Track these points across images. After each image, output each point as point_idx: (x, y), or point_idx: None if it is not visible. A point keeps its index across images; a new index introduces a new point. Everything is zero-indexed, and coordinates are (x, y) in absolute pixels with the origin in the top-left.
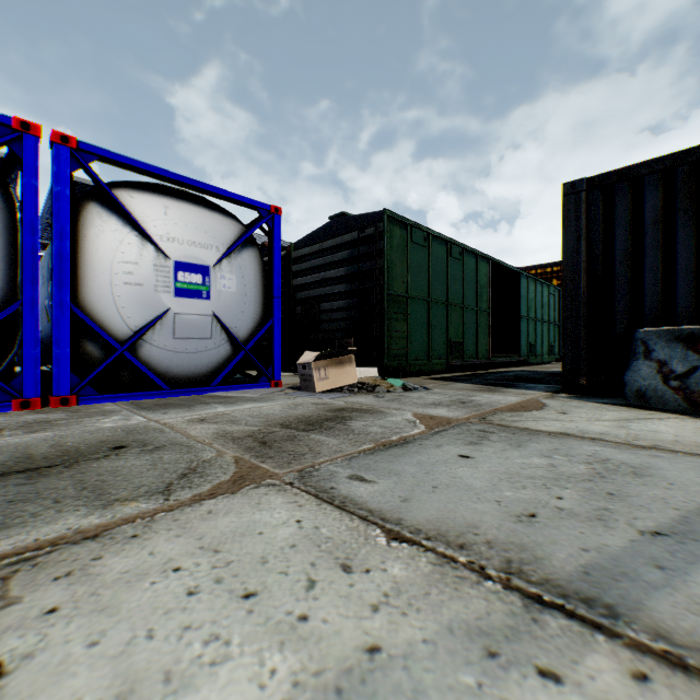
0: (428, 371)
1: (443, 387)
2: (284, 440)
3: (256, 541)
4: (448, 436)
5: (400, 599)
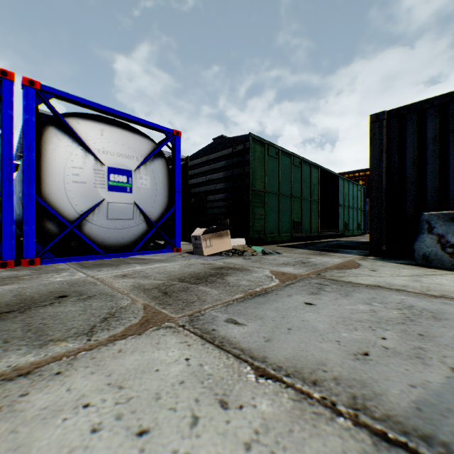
0: (278, 241)
1: (289, 252)
2: (180, 291)
3: (153, 378)
4: (296, 288)
5: (269, 437)
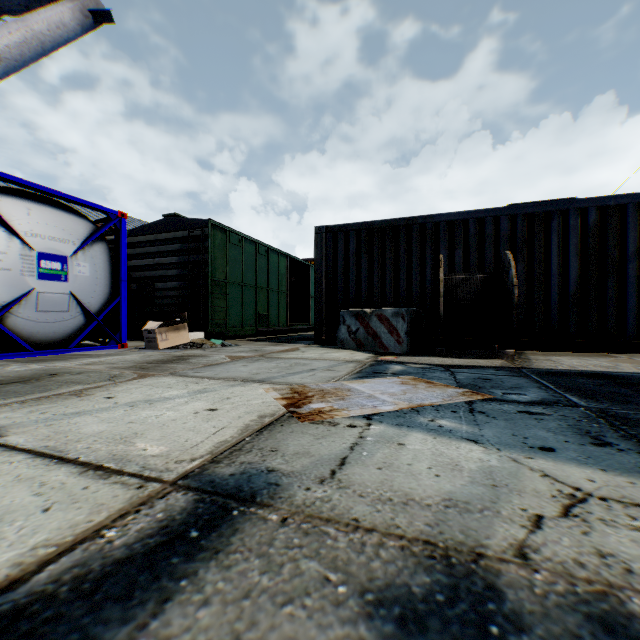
0: (242, 335)
1: (249, 344)
2: (154, 367)
3: (164, 383)
4: (241, 361)
5: (213, 384)
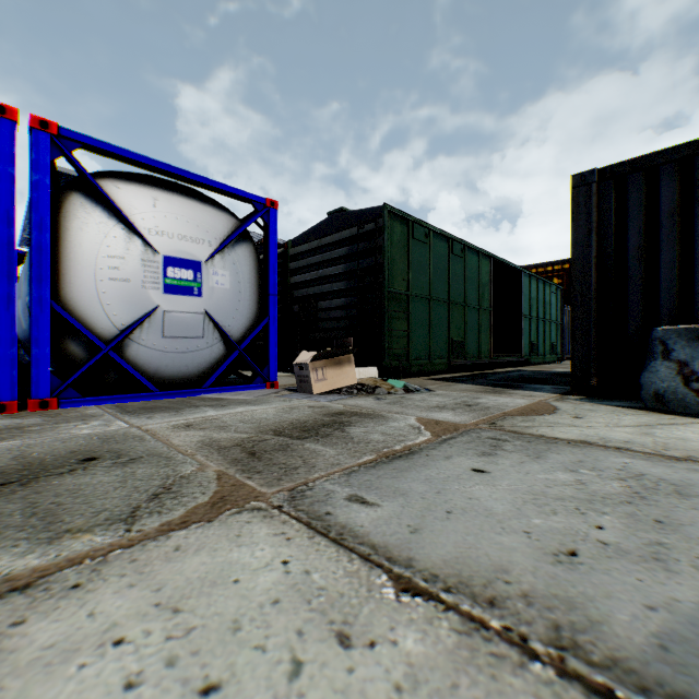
0: (429, 371)
1: (446, 388)
2: (276, 450)
3: (229, 594)
4: (458, 446)
5: (419, 697)
